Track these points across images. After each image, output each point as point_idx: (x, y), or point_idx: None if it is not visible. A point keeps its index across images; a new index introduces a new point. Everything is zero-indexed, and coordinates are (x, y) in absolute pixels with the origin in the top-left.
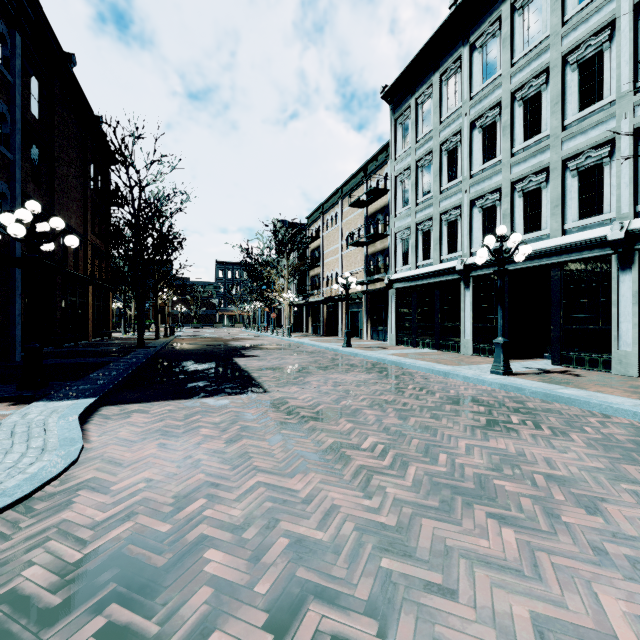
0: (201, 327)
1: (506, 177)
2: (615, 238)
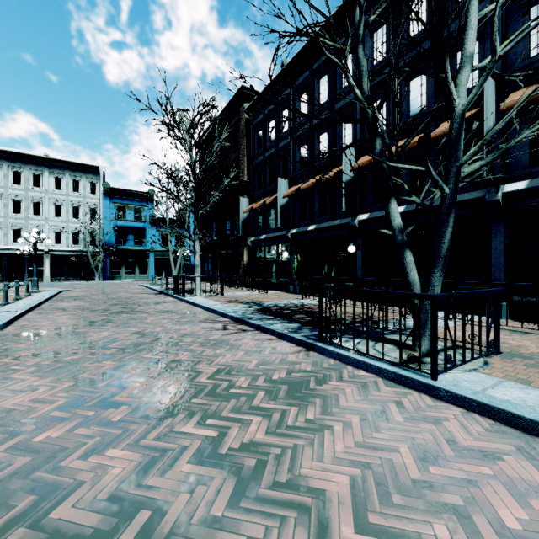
0: None
1: (6, 222)
2: (46, 251)
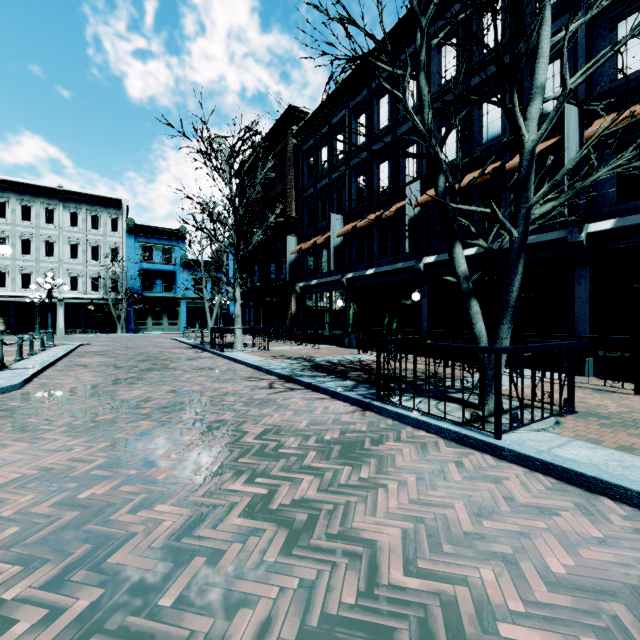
0: None
1: (14, 264)
2: (61, 298)
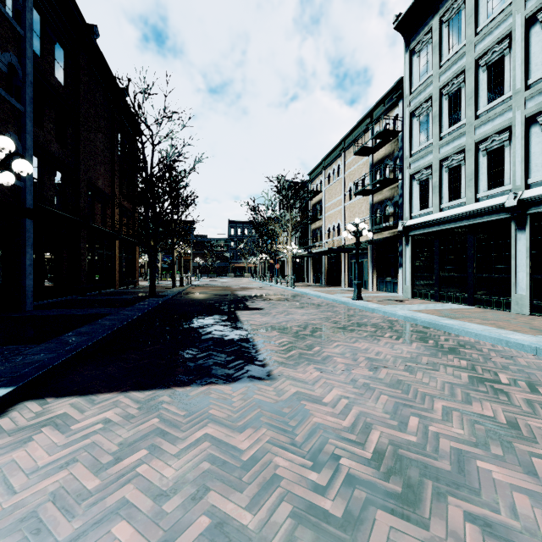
0: (216, 277)
1: None
2: None
